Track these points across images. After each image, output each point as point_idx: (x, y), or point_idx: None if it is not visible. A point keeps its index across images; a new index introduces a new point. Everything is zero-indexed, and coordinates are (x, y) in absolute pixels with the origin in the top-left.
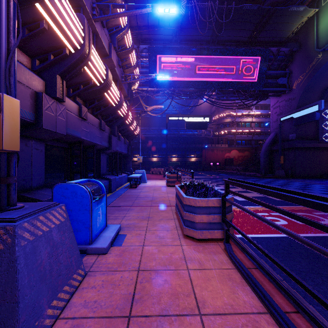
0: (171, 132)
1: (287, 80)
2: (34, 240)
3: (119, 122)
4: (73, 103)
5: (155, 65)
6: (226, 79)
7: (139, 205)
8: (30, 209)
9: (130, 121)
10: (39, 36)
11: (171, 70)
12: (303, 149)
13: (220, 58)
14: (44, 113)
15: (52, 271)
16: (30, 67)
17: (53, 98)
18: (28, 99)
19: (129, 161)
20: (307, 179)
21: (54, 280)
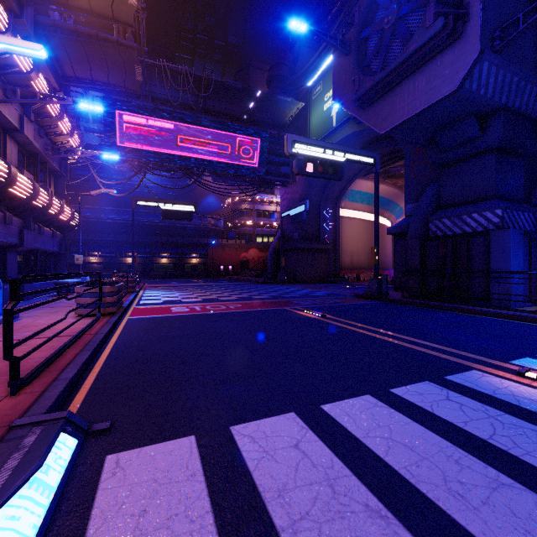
0: (159, 219)
1: (290, 170)
2: None
3: (37, 214)
4: None
5: (114, 124)
6: (219, 158)
7: (54, 307)
8: None
9: (58, 210)
10: None
11: (141, 136)
12: (305, 250)
13: (210, 131)
14: None
15: None
16: None
17: None
18: None
19: (63, 262)
20: (304, 284)
21: None
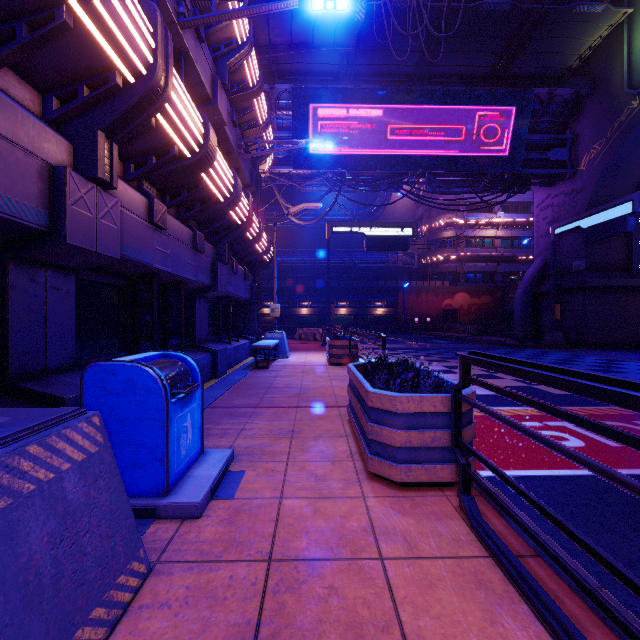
0: (338, 258)
1: (568, 153)
2: (10, 506)
3: (233, 236)
4: (135, 194)
5: (304, 124)
6: (447, 151)
7: (272, 405)
8: (9, 427)
9: (256, 233)
10: (55, 42)
11: (337, 135)
12: (601, 290)
13: (435, 109)
14: (70, 211)
15: (59, 577)
16: (40, 113)
17: (89, 180)
18: (34, 181)
19: (253, 314)
20: (609, 351)
21: (64, 598)
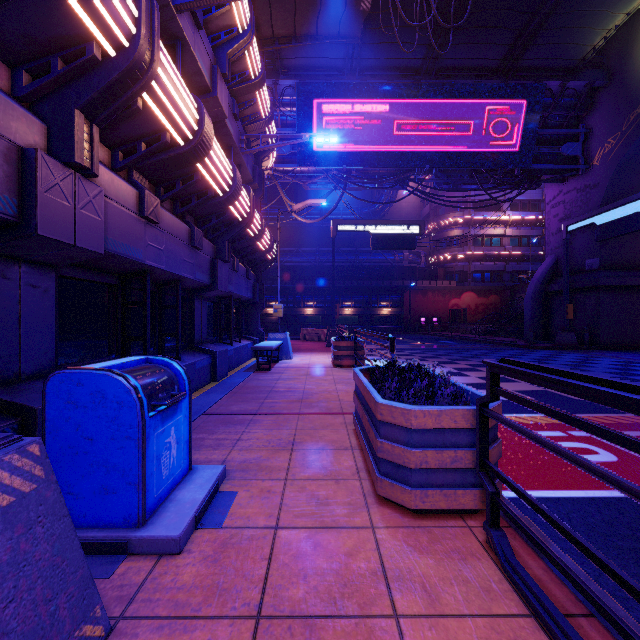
0: (343, 258)
1: (581, 148)
2: None
3: (234, 233)
4: (123, 184)
5: (309, 120)
6: (455, 146)
7: (272, 412)
8: None
9: (258, 230)
10: (19, 4)
11: (342, 131)
12: (616, 289)
13: (443, 103)
14: (42, 199)
15: None
16: (8, 89)
17: (66, 166)
18: None
19: (256, 314)
20: (624, 352)
21: None
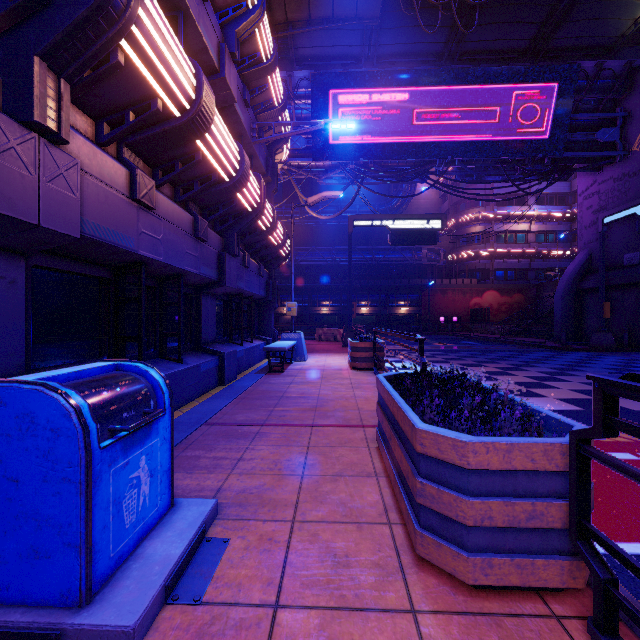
0: (359, 256)
1: (618, 133)
2: None
3: (243, 224)
4: (109, 161)
5: (324, 112)
6: (480, 135)
7: (282, 423)
8: None
9: (270, 223)
10: None
11: (359, 122)
12: None
13: (466, 90)
14: None
15: None
16: None
17: (26, 127)
18: None
19: (269, 313)
20: None
21: None
